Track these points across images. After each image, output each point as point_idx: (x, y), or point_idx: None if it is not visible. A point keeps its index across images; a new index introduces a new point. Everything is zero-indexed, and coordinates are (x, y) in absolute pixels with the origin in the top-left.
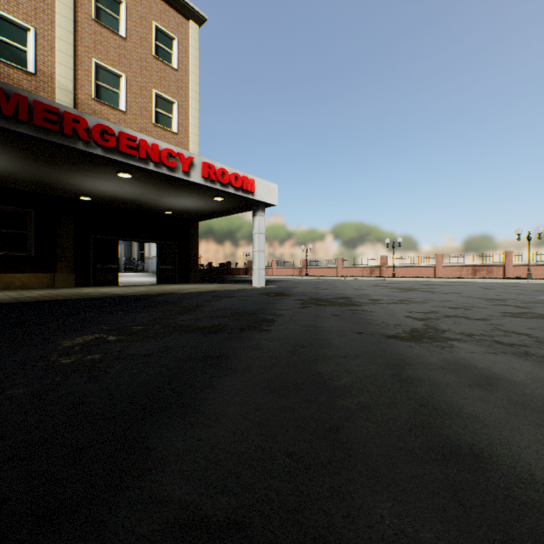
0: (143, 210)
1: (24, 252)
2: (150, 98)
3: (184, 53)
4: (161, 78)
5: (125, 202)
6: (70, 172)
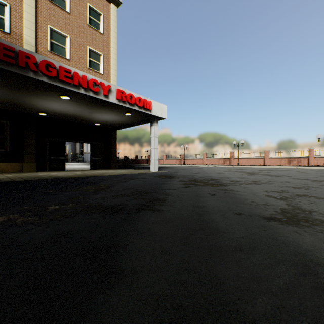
0: (81, 122)
1: (2, 149)
2: (86, 51)
3: (107, 23)
4: (92, 39)
5: (69, 117)
6: (29, 96)
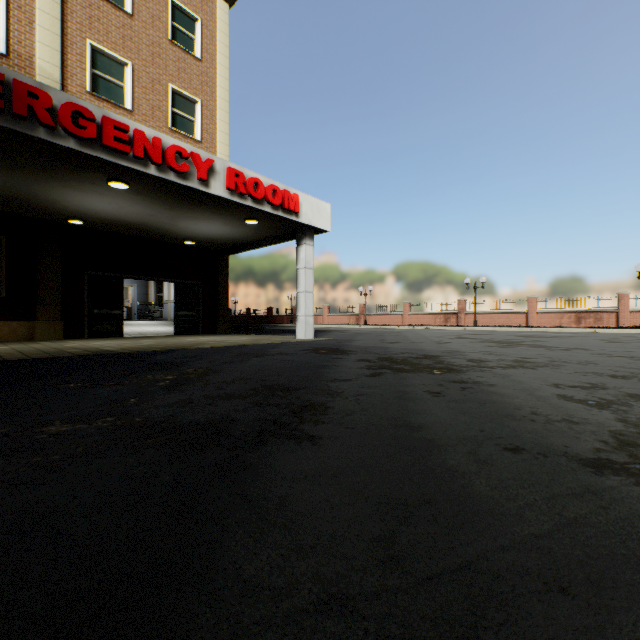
0: (155, 239)
1: None
2: (166, 94)
3: (209, 38)
4: (179, 70)
5: (130, 228)
6: (43, 182)
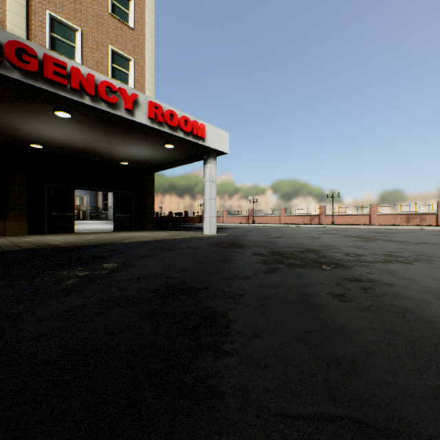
0: (99, 160)
1: None
2: (107, 53)
3: (140, 13)
4: (117, 35)
5: (79, 151)
6: (5, 112)
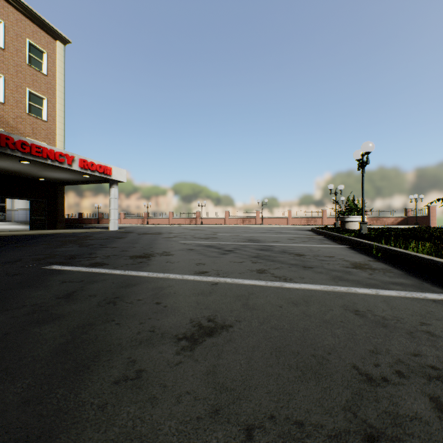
0: (19, 176)
1: None
2: (25, 94)
3: (52, 63)
4: (33, 80)
5: (7, 171)
6: None
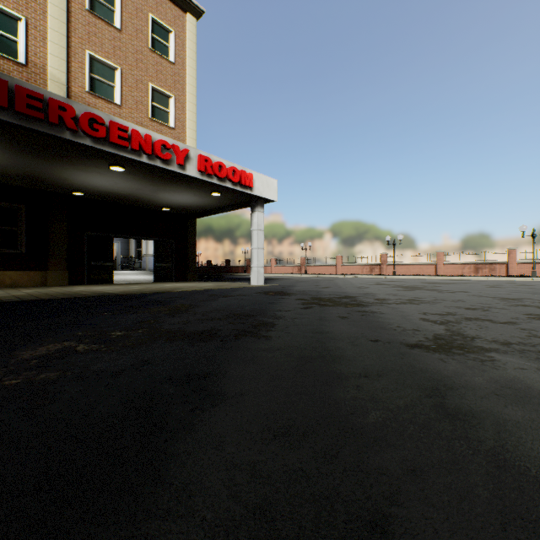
0: (139, 206)
1: (14, 249)
2: (147, 91)
3: (181, 46)
4: (157, 72)
5: (120, 198)
6: (60, 166)
